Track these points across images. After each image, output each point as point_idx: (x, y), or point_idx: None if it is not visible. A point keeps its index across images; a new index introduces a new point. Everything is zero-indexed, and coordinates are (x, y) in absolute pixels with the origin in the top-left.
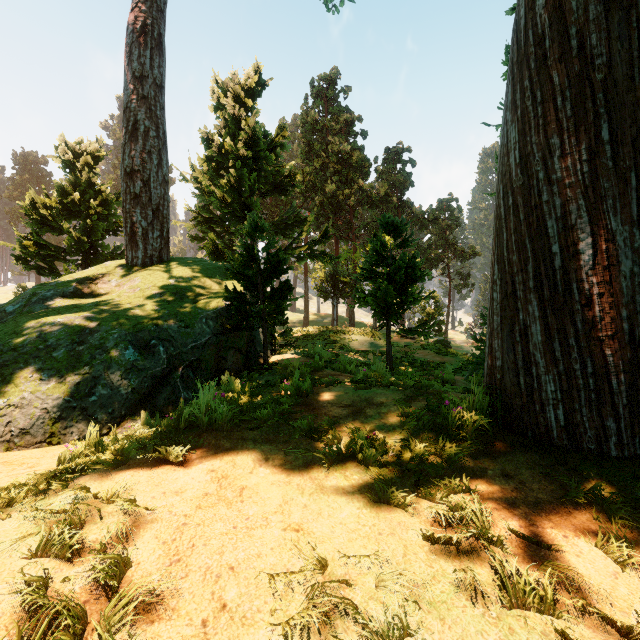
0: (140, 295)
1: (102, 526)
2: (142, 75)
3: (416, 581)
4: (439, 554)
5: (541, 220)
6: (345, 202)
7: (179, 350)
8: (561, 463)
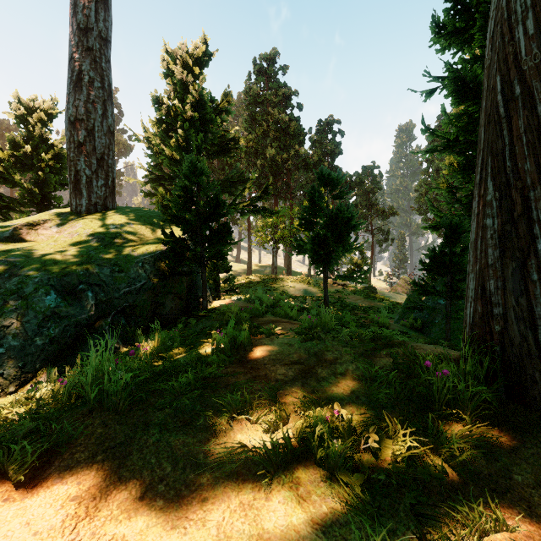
0: (77, 240)
1: None
2: (87, 27)
3: None
4: None
5: None
6: (283, 166)
7: (110, 295)
8: None
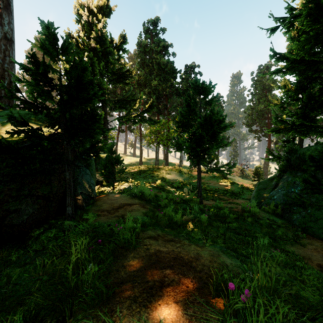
0: None
1: None
2: None
3: None
4: None
5: None
6: (163, 92)
7: None
8: None
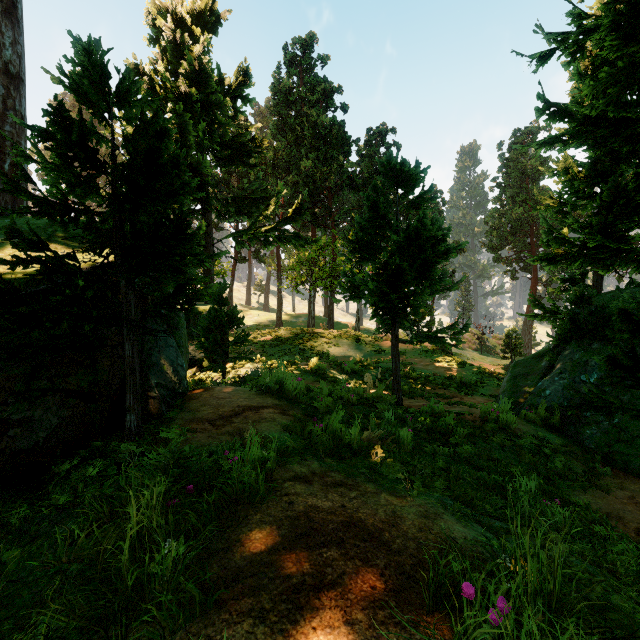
0: None
1: None
2: None
3: None
4: None
5: None
6: (323, 183)
7: None
8: None
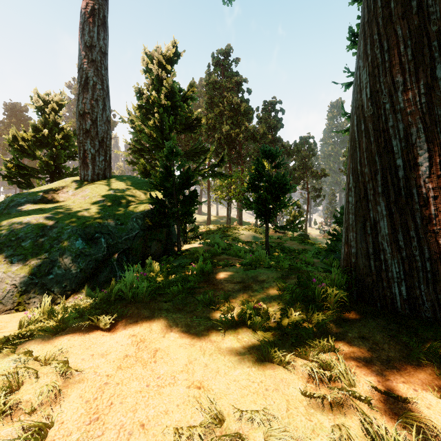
0: (89, 201)
1: (36, 386)
2: (91, 45)
3: (299, 435)
4: (316, 408)
5: (388, 140)
6: (236, 138)
7: (116, 241)
8: (404, 327)
